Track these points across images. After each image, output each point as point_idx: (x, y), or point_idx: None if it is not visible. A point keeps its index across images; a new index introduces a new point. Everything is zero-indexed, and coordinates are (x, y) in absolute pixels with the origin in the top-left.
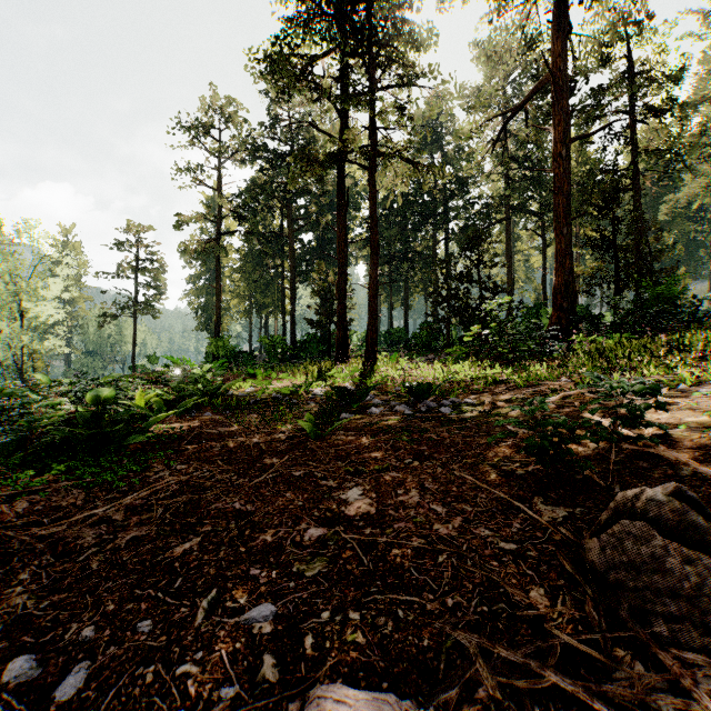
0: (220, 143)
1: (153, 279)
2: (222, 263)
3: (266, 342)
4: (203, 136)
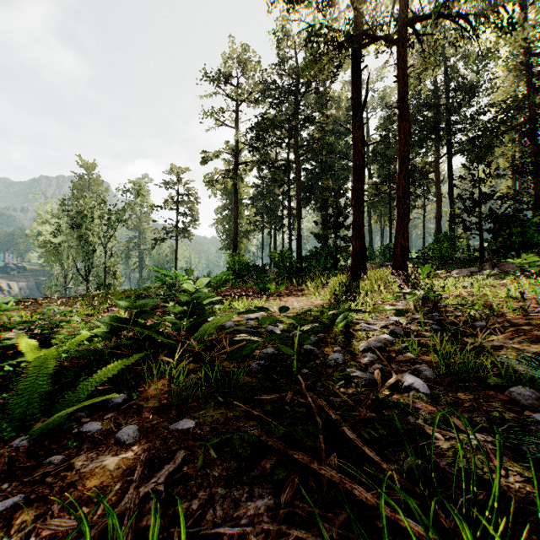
0: (237, 85)
1: (189, 209)
2: (241, 196)
3: (275, 256)
4: (224, 83)
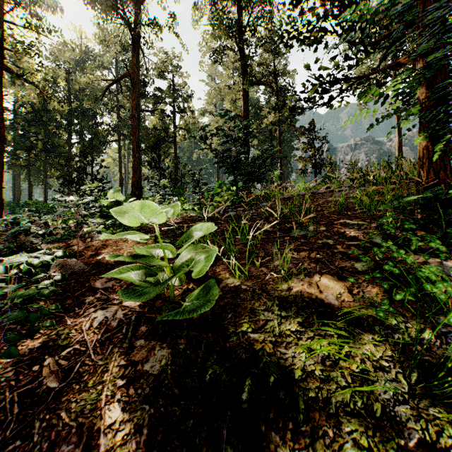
0: None
1: None
2: None
3: None
4: None
